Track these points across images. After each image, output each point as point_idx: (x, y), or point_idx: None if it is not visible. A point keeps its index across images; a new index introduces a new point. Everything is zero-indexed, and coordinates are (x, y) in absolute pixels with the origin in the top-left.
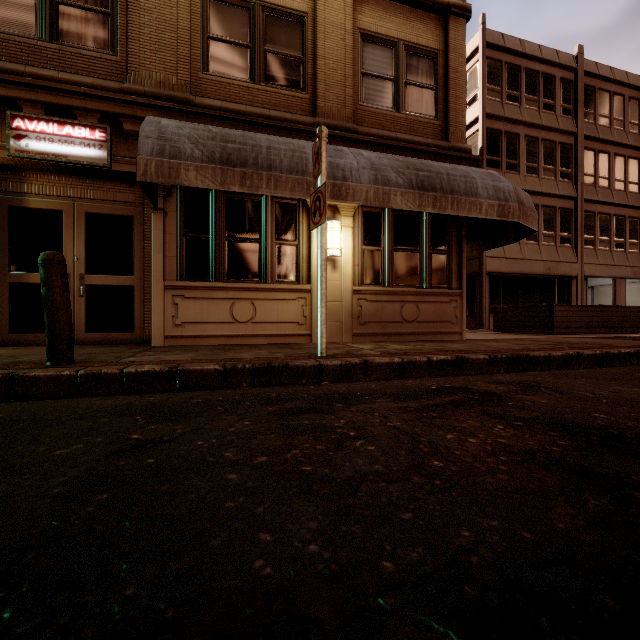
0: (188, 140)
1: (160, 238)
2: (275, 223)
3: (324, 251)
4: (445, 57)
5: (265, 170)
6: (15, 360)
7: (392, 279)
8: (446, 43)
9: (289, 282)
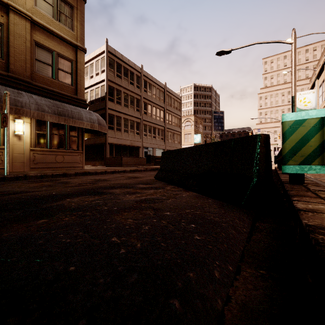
0: None
1: None
2: None
3: (8, 137)
4: (76, 63)
5: None
6: None
7: (51, 145)
8: (76, 58)
9: None
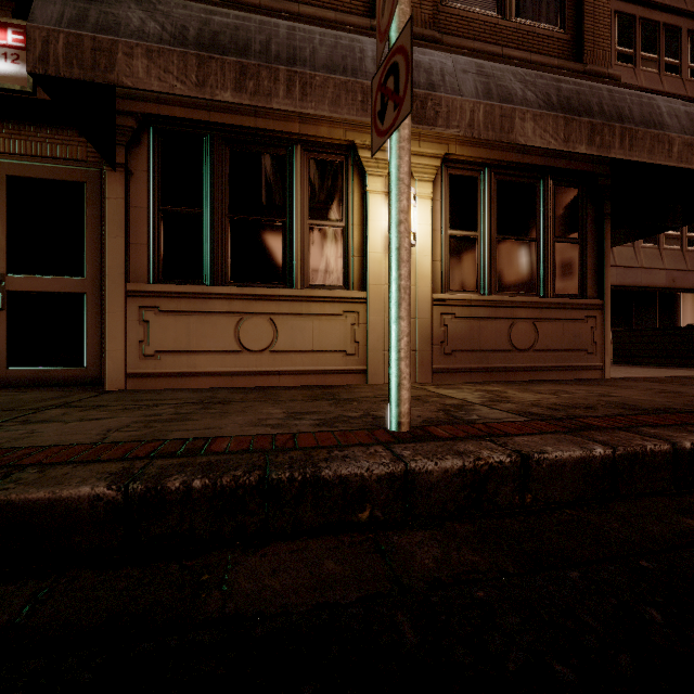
0: (136, 4)
1: (119, 213)
2: (309, 192)
3: (405, 190)
4: None
5: (283, 63)
6: None
7: (494, 283)
8: None
9: (331, 287)
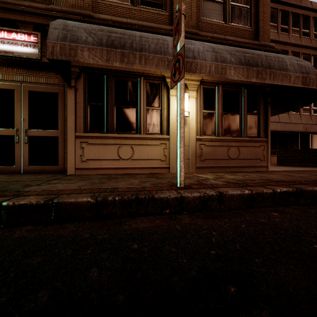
0: (84, 31)
1: (72, 105)
2: (146, 95)
3: (182, 102)
4: None
5: (138, 51)
6: None
7: (221, 131)
8: None
9: (155, 133)
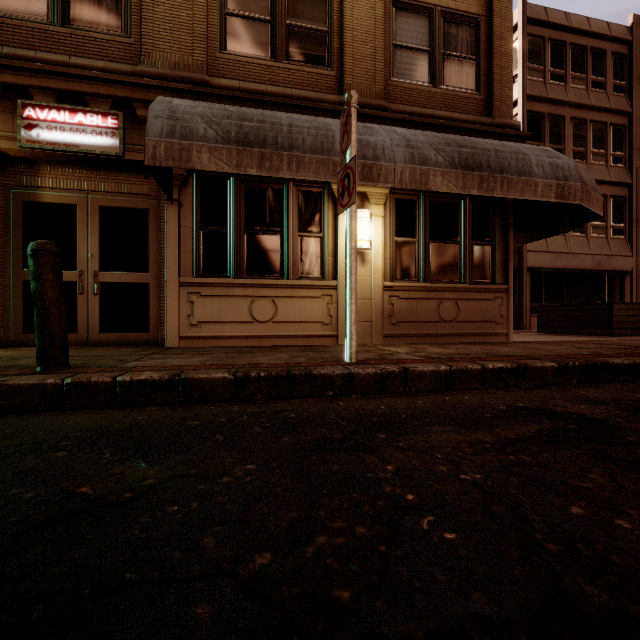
0: (201, 119)
1: (175, 231)
2: (298, 213)
3: (354, 238)
4: (488, 23)
5: (286, 150)
6: (11, 363)
7: (428, 274)
8: (489, 7)
9: (313, 278)
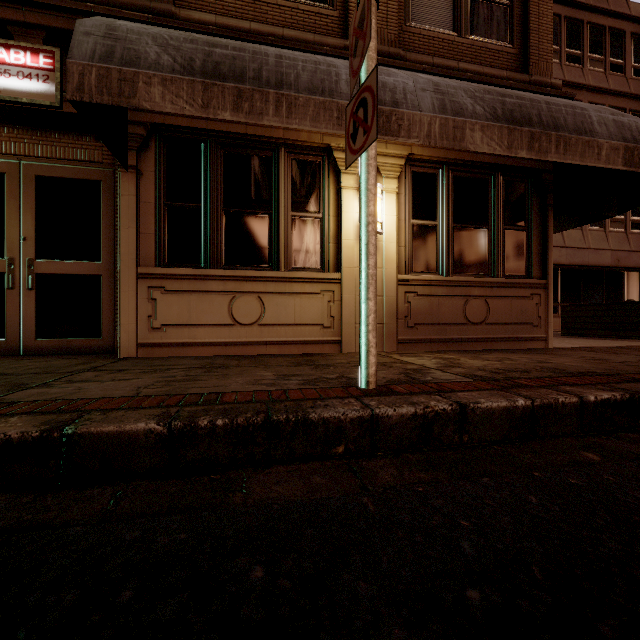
0: (153, 41)
1: (131, 207)
2: (291, 188)
3: (372, 198)
4: None
5: (272, 87)
6: None
7: (451, 265)
8: None
9: (310, 269)
